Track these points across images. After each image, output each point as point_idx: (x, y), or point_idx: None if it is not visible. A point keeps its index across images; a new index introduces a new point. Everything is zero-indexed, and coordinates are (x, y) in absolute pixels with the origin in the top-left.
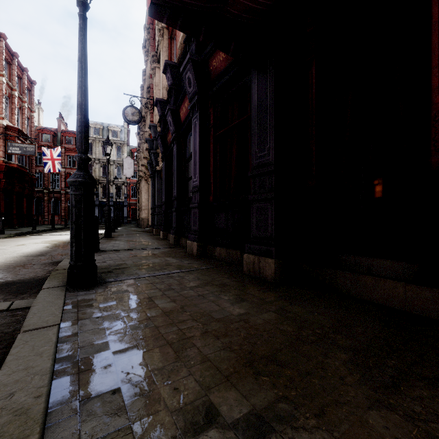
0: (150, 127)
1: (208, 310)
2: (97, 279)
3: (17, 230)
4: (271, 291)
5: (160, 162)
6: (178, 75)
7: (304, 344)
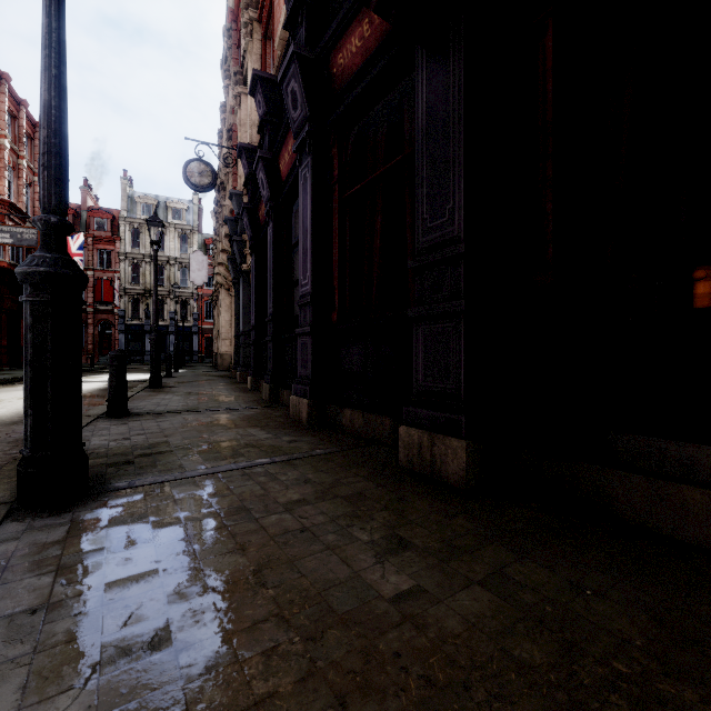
0: (231, 197)
1: (320, 580)
2: (93, 482)
3: (4, 375)
4: (463, 516)
5: (248, 256)
6: (277, 97)
7: None
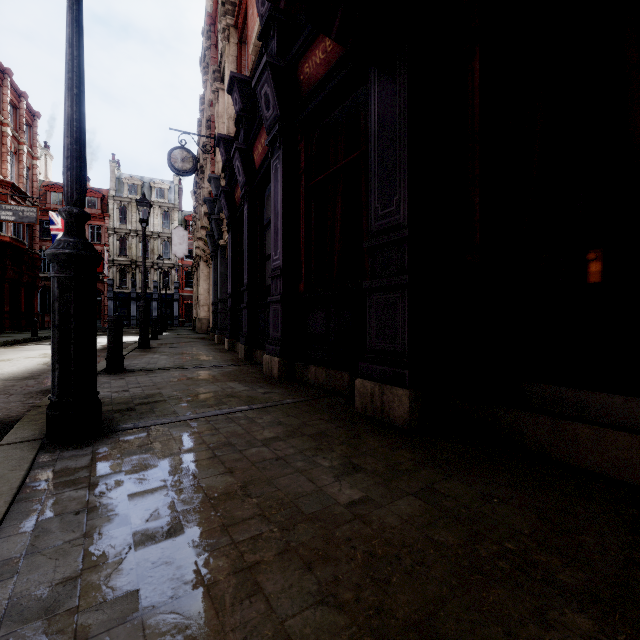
0: (210, 181)
1: (292, 492)
2: (104, 424)
3: (8, 337)
4: (405, 449)
5: (225, 233)
6: (251, 95)
7: (490, 584)
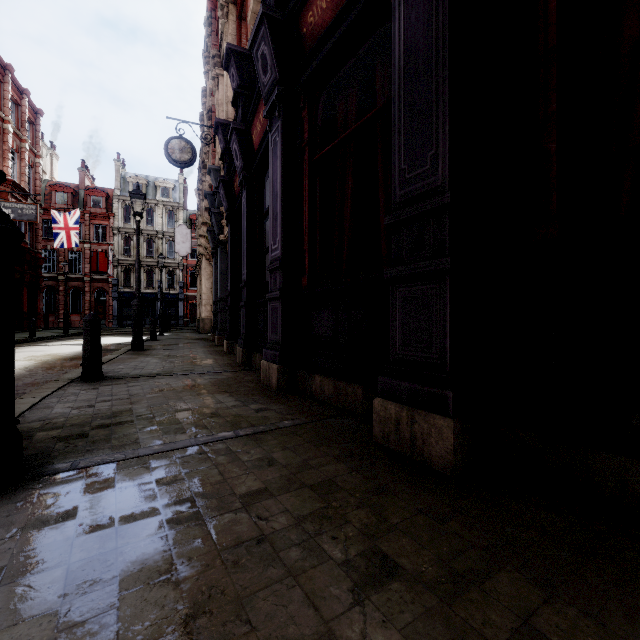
0: (210, 172)
1: (276, 639)
2: (33, 462)
3: None
4: (458, 519)
5: (225, 227)
6: (250, 70)
7: None
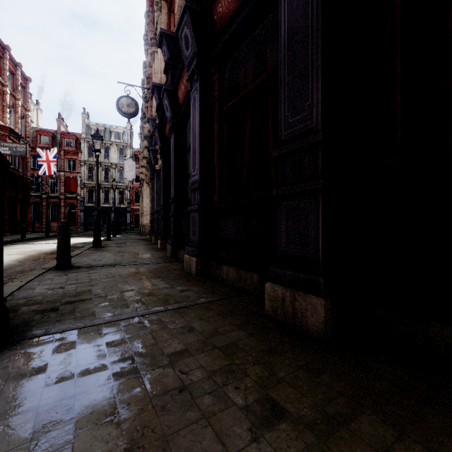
0: (148, 121)
1: None
2: (17, 329)
3: (4, 238)
4: (329, 373)
5: (159, 160)
6: (176, 47)
7: None
